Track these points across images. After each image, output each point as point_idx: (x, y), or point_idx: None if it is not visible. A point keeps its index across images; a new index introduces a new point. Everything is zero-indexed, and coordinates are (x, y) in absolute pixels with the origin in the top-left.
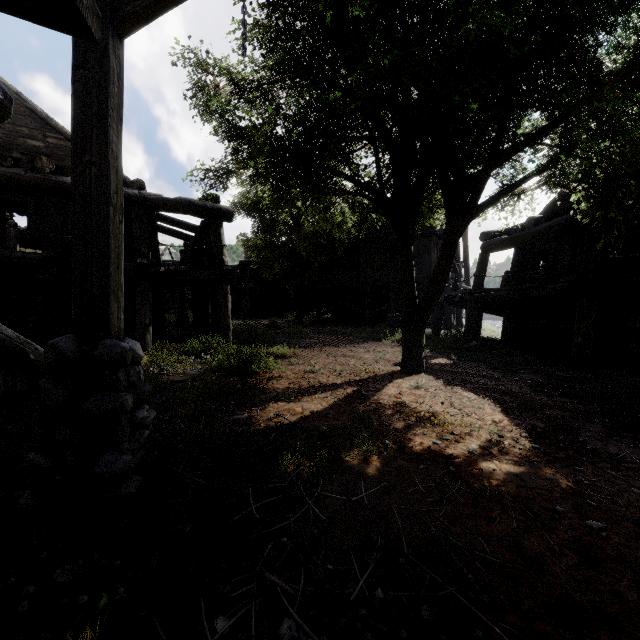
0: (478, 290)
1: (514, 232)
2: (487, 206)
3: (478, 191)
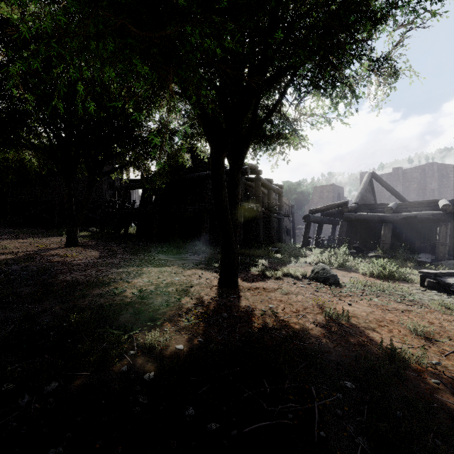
0: (120, 208)
1: (138, 182)
2: (109, 173)
3: (102, 168)
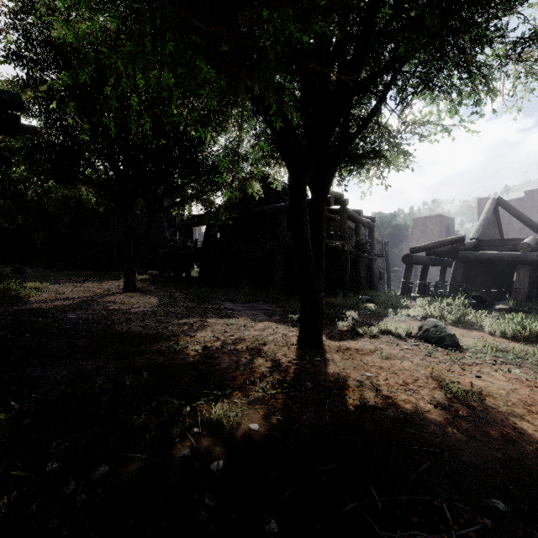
0: (182, 248)
1: (201, 218)
2: (169, 209)
3: (161, 202)
